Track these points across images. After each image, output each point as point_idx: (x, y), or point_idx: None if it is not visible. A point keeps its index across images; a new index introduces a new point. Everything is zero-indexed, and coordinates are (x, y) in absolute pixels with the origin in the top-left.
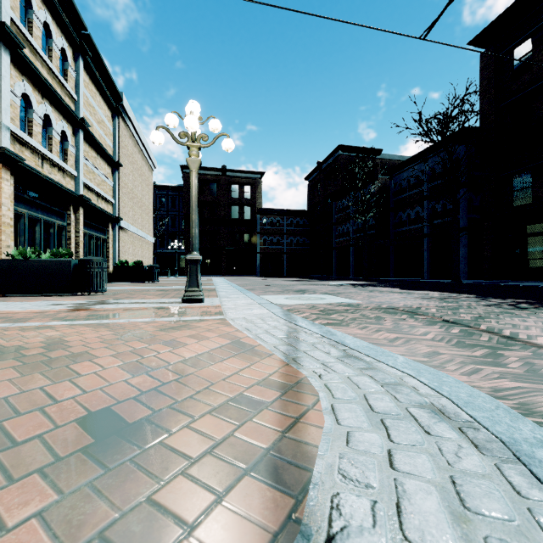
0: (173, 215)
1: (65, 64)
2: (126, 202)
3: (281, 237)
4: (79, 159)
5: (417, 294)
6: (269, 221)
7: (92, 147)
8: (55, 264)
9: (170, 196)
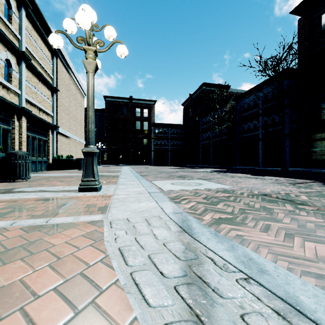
0: (99, 127)
1: (10, 11)
2: (64, 116)
3: (166, 141)
4: (21, 82)
5: (268, 180)
6: (159, 131)
7: (35, 75)
8: None
9: (97, 115)
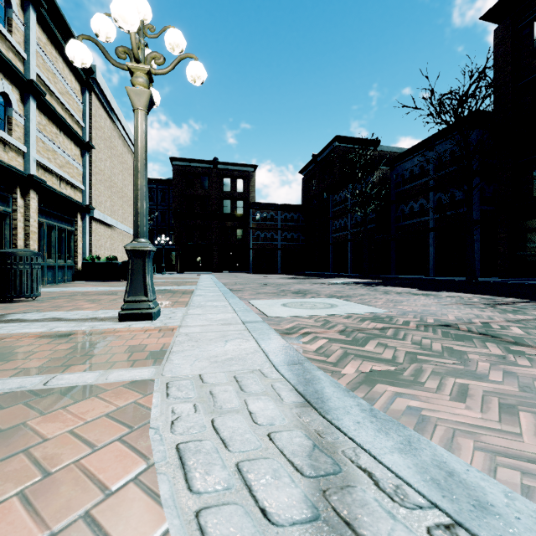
0: (163, 210)
1: (9, 11)
2: (102, 190)
3: (275, 233)
4: (29, 132)
5: (448, 298)
6: (262, 216)
7: (52, 120)
8: None
9: (159, 190)
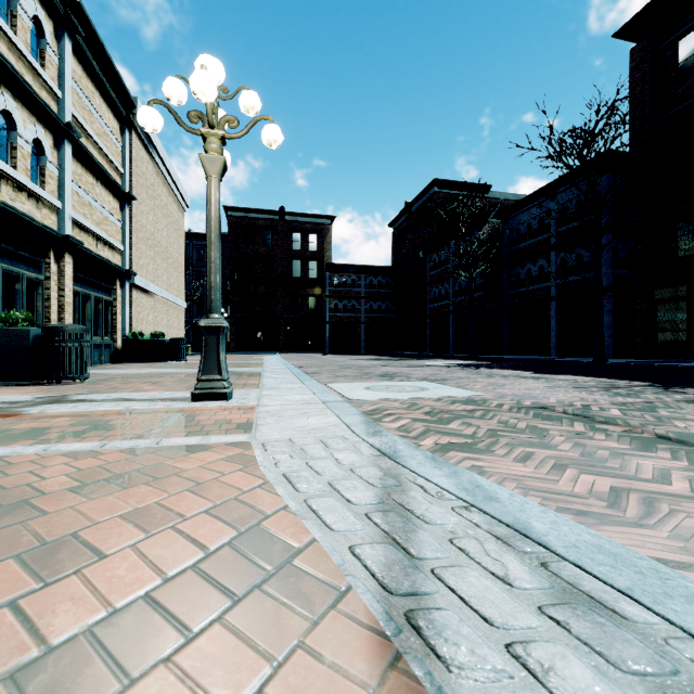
0: None
1: (42, 42)
2: (144, 251)
3: (357, 302)
4: (64, 184)
5: (560, 381)
6: (341, 281)
7: (88, 168)
8: (3, 335)
9: None
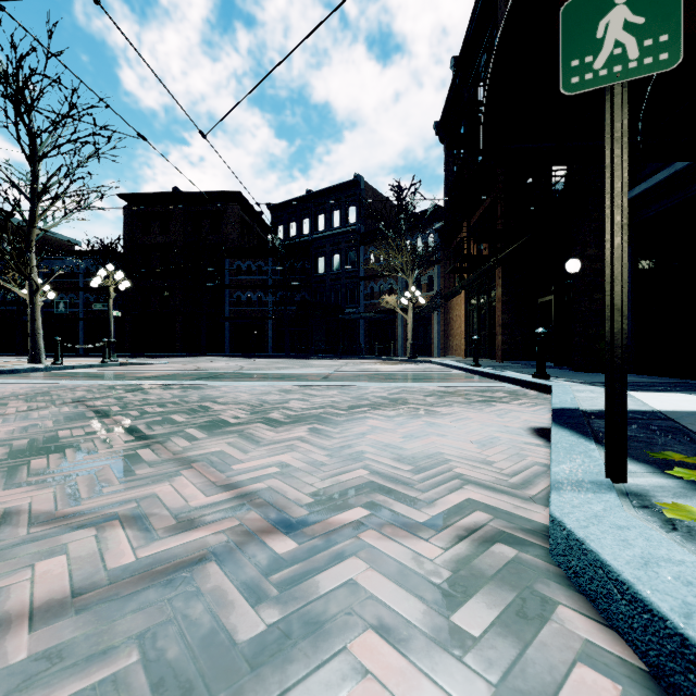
0: None
1: None
2: None
3: None
4: None
5: None
6: None
7: None
8: None
9: None
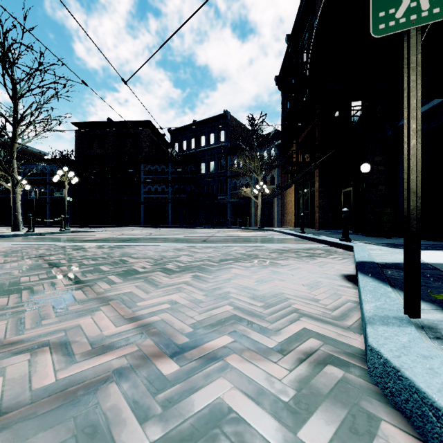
0: None
1: None
2: None
3: None
4: None
5: None
6: None
7: None
8: None
9: None
